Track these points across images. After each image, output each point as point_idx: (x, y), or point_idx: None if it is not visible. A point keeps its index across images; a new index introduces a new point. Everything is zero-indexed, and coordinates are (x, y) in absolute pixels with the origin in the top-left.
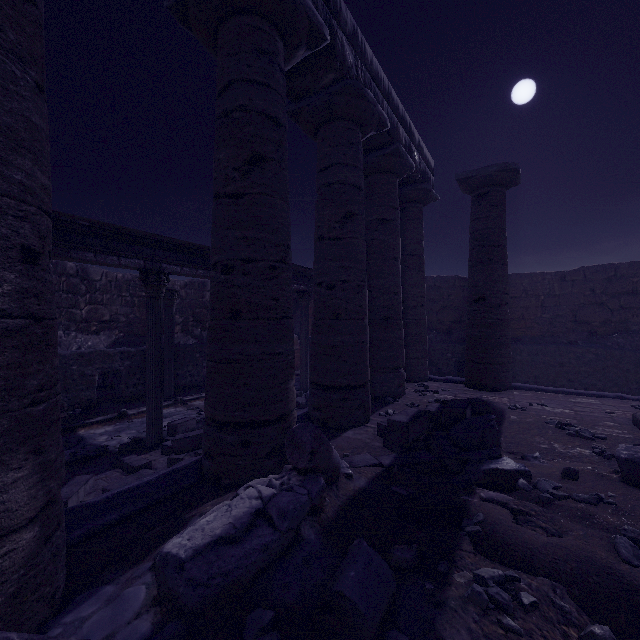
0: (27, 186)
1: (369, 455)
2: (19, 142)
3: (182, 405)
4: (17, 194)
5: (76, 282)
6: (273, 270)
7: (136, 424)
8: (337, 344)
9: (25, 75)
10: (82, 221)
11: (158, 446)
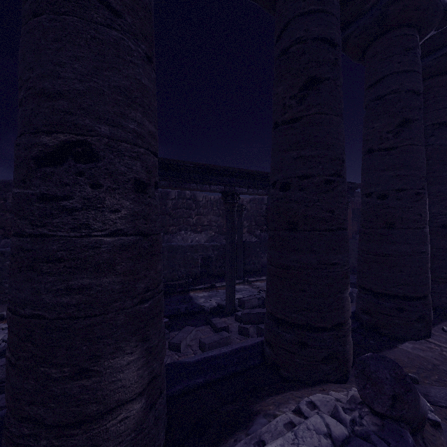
0: (138, 133)
1: None
2: (133, 99)
3: (248, 284)
4: (131, 139)
5: (190, 202)
6: (328, 184)
7: (220, 293)
8: (390, 253)
9: (138, 48)
10: (189, 164)
11: (232, 313)
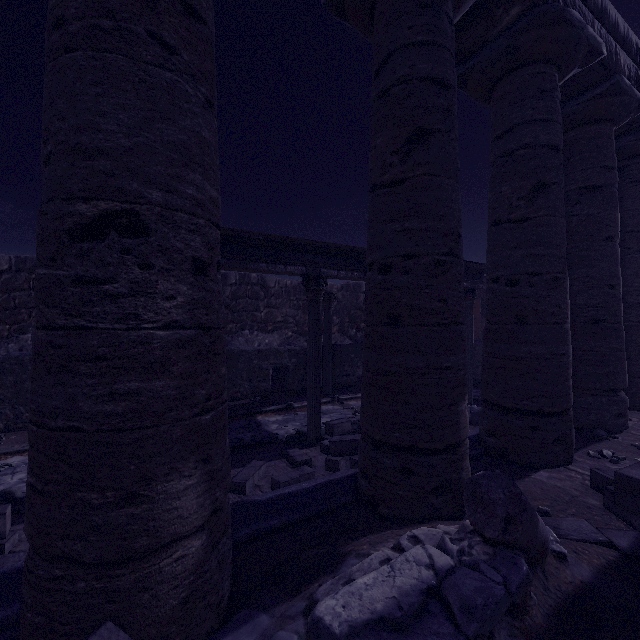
0: (197, 199)
1: (586, 523)
2: (191, 158)
3: (338, 403)
4: (189, 208)
5: (257, 289)
6: (439, 265)
7: (300, 417)
8: (522, 356)
9: (196, 92)
10: (257, 236)
11: (317, 443)
